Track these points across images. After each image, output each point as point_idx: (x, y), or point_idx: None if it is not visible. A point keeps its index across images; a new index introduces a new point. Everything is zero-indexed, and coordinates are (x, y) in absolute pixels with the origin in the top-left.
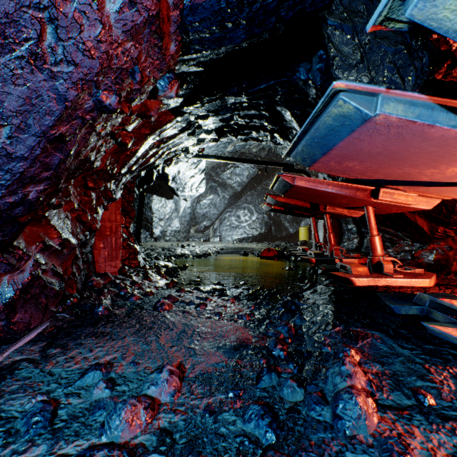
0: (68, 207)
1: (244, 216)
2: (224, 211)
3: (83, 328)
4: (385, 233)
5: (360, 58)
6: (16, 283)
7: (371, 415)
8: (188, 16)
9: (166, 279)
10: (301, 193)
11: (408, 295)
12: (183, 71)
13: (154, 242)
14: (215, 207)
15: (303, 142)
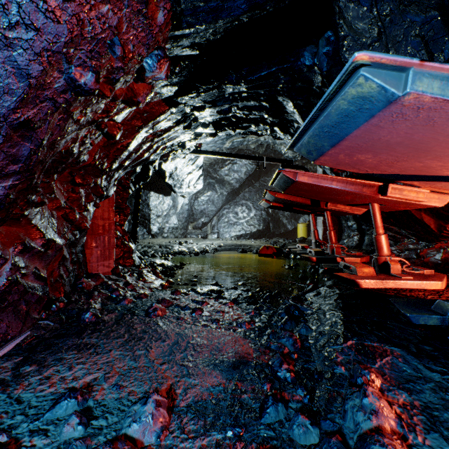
0: (54, 205)
1: (242, 212)
2: (222, 208)
3: (66, 339)
4: (388, 230)
5: (377, 35)
6: None
7: None
8: None
9: (161, 279)
10: (303, 189)
11: (423, 301)
12: (177, 55)
13: (152, 239)
14: (213, 204)
15: (310, 132)
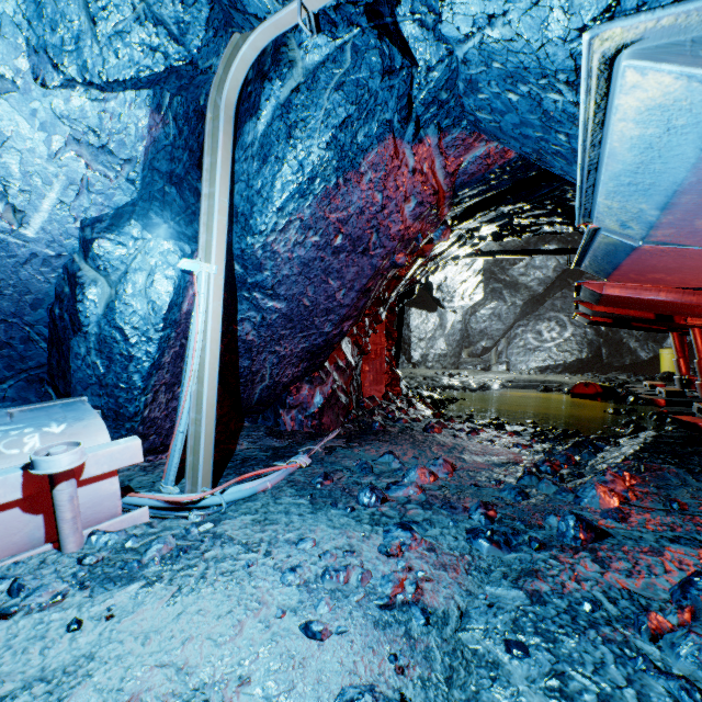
0: (350, 333)
1: (549, 331)
2: (514, 325)
3: (367, 436)
4: None
5: None
6: (323, 393)
7: (608, 501)
8: (458, 190)
9: (431, 410)
10: (621, 302)
11: None
12: None
13: (412, 369)
14: (499, 319)
15: (587, 258)
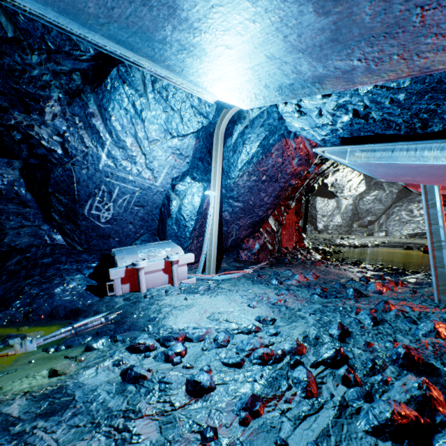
0: (273, 214)
1: (418, 209)
2: (392, 206)
3: (281, 264)
4: None
5: None
6: (259, 243)
7: (379, 288)
8: None
9: (321, 256)
10: None
11: None
12: None
13: (317, 234)
14: (380, 202)
15: None
